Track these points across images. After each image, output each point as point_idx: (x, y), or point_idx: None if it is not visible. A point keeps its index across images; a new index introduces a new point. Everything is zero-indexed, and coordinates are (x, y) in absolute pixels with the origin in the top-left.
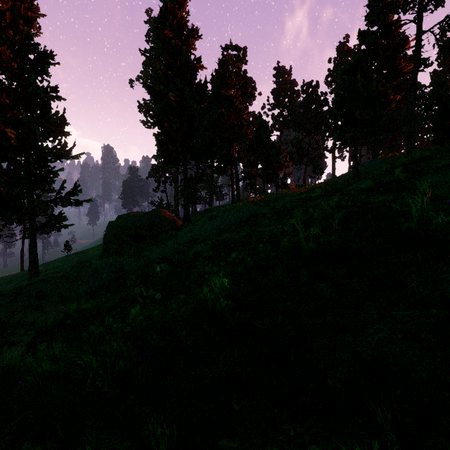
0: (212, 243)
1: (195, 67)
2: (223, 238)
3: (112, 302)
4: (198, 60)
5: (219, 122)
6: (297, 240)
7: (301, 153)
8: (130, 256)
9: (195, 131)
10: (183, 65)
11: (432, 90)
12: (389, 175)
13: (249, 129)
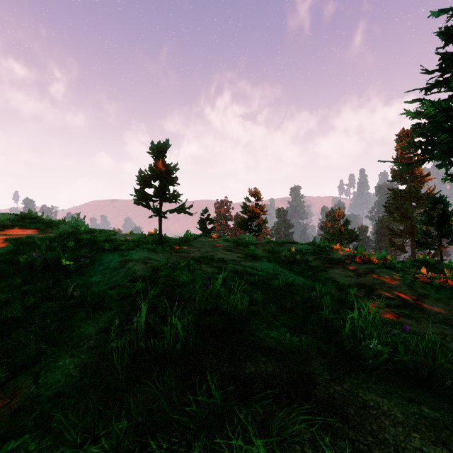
0: None
1: None
2: None
3: None
4: None
5: None
6: None
7: None
8: None
9: None
10: None
11: None
12: None
13: None
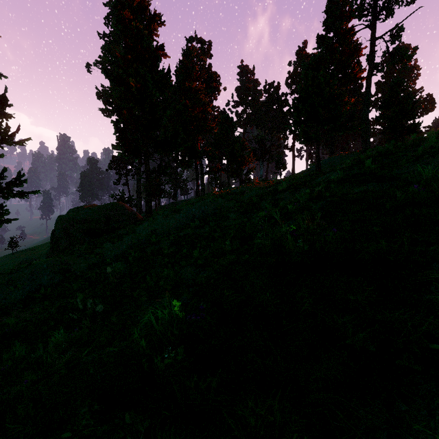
0: (174, 239)
1: (157, 54)
2: (186, 233)
3: (46, 313)
4: (161, 47)
5: (183, 114)
6: (278, 237)
7: (264, 150)
8: (79, 254)
9: (158, 121)
10: (144, 50)
11: (390, 88)
12: (357, 167)
13: (214, 122)
